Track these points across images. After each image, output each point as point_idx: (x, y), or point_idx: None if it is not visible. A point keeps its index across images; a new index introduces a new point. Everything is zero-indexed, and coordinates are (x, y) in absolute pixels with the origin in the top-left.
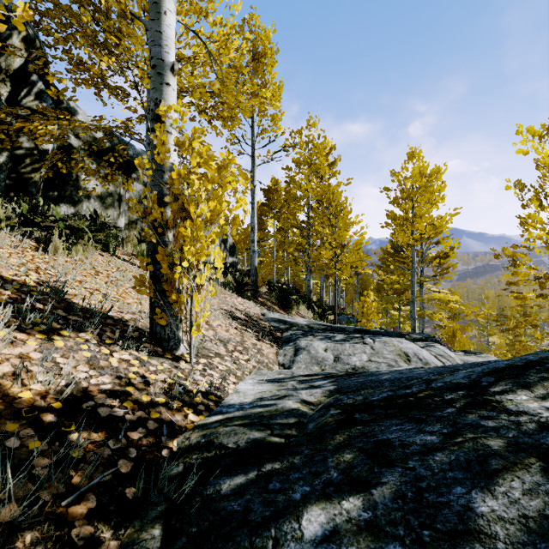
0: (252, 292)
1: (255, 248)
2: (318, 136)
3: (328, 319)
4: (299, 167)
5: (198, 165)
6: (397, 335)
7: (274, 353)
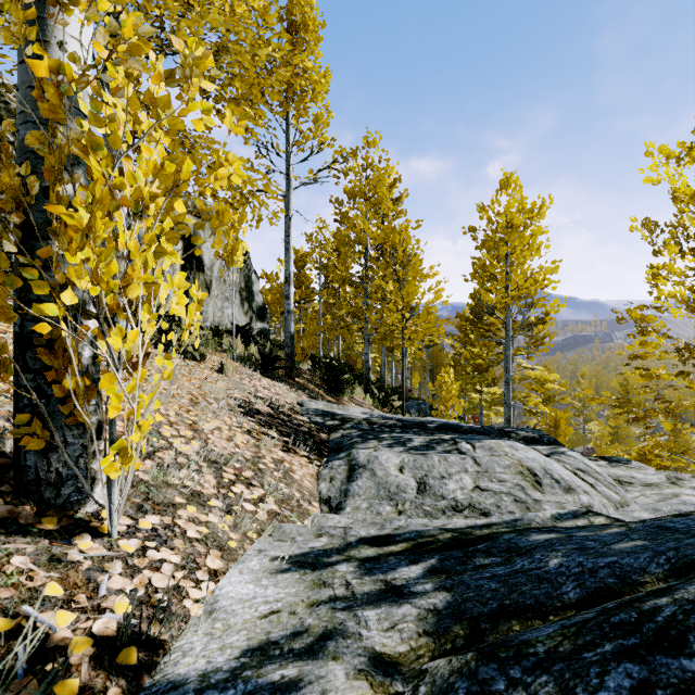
0: (287, 370)
1: (290, 307)
2: (379, 159)
3: (394, 407)
4: (354, 200)
5: (129, 79)
6: (499, 433)
7: (312, 476)
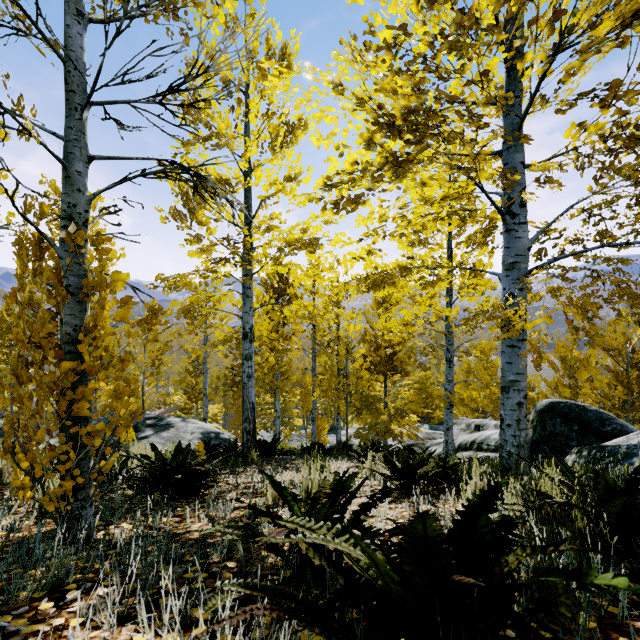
0: None
1: None
2: None
3: None
4: None
5: None
6: None
7: None
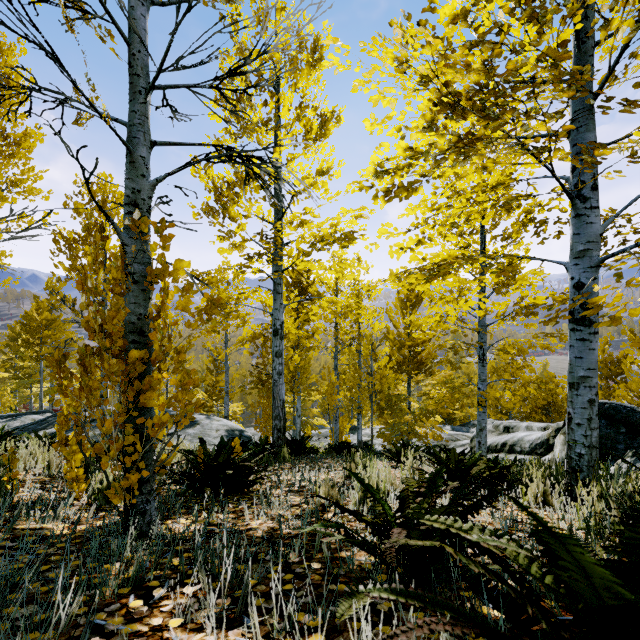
0: None
1: None
2: None
3: None
4: None
5: None
6: (31, 413)
7: None
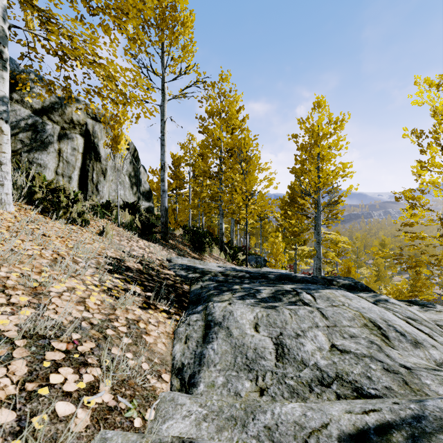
0: (162, 234)
1: (165, 187)
2: (230, 90)
3: (240, 260)
4: (212, 118)
5: None
6: (324, 281)
7: (168, 335)
